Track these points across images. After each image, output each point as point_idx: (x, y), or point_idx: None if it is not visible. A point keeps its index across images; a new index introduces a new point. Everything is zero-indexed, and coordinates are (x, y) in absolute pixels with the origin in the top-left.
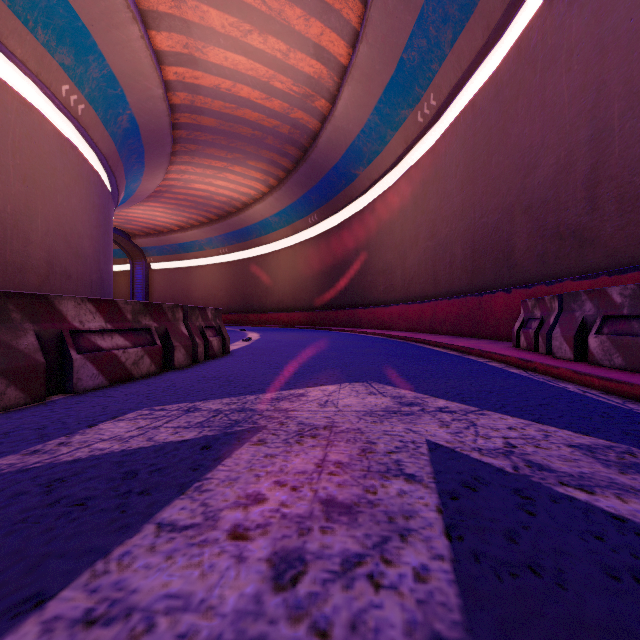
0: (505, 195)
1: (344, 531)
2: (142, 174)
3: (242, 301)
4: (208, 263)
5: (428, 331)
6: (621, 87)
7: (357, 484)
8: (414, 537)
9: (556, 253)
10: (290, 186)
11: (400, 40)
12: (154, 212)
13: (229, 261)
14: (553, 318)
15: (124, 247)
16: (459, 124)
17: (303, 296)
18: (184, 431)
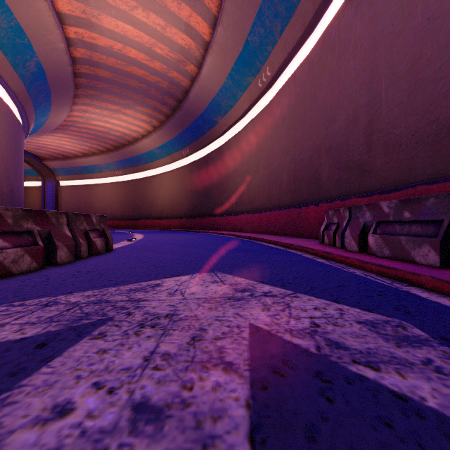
0: (315, 139)
1: (143, 448)
2: (49, 110)
3: (133, 211)
4: (106, 182)
5: (265, 232)
6: (386, 70)
7: (176, 379)
8: (217, 447)
9: (347, 179)
10: (169, 127)
11: (246, 27)
12: (62, 141)
13: (123, 181)
14: (345, 223)
15: (36, 168)
16: (285, 89)
17: (179, 207)
18: (29, 327)
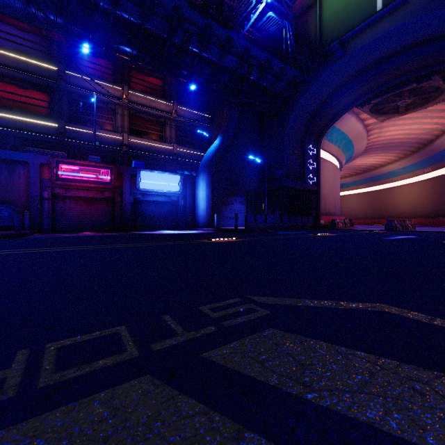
0: None
1: None
2: None
3: (374, 212)
4: (351, 193)
5: None
6: None
7: None
8: None
9: None
10: (413, 157)
11: None
12: None
13: (365, 192)
14: None
15: None
16: None
17: (420, 210)
18: None
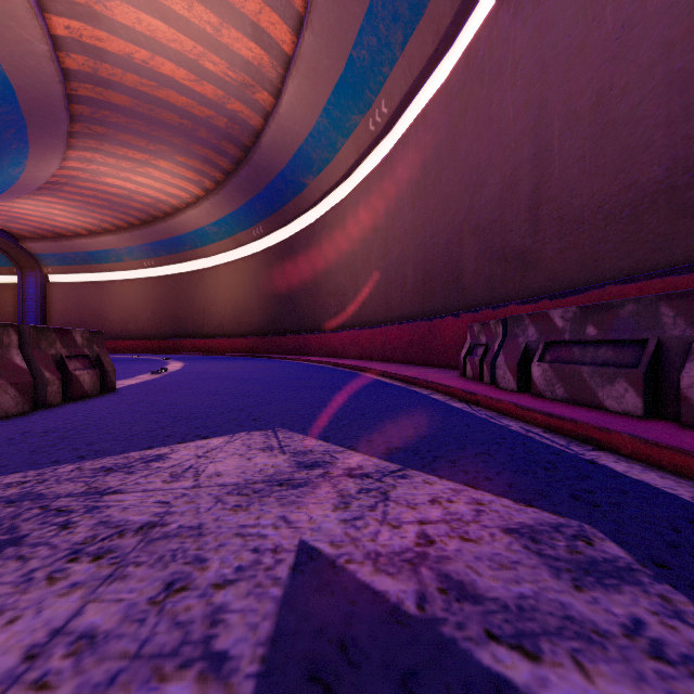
0: (455, 214)
1: None
2: (26, 156)
3: (173, 324)
4: (129, 277)
5: (379, 359)
6: (561, 105)
7: None
8: None
9: (502, 276)
10: (230, 191)
11: (349, 34)
12: (51, 209)
13: (156, 276)
14: (498, 344)
15: (8, 252)
16: (411, 136)
17: (247, 319)
18: None
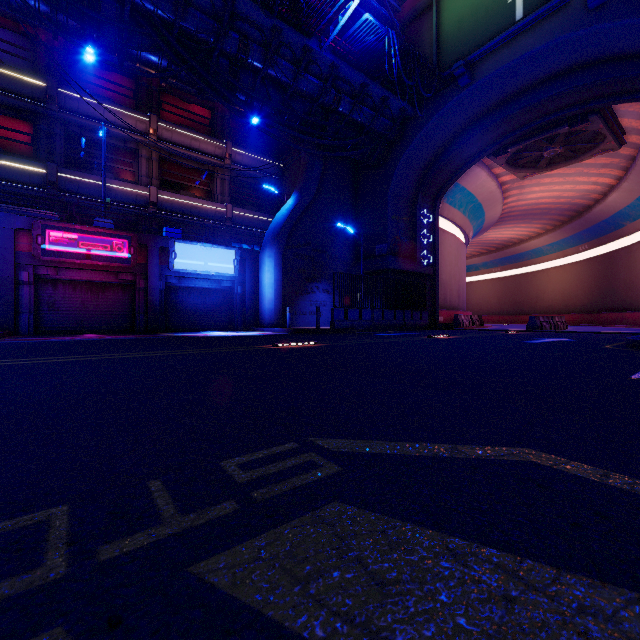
0: None
1: None
2: None
3: (512, 306)
4: (481, 279)
5: None
6: None
7: None
8: None
9: None
10: (564, 230)
11: None
12: None
13: (500, 277)
14: None
15: None
16: None
17: (573, 302)
18: None
